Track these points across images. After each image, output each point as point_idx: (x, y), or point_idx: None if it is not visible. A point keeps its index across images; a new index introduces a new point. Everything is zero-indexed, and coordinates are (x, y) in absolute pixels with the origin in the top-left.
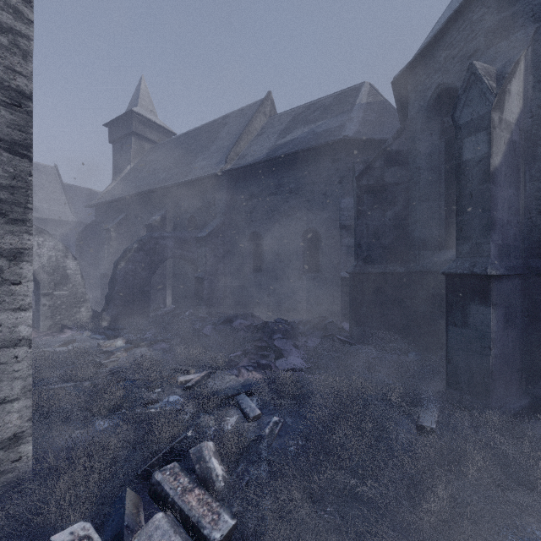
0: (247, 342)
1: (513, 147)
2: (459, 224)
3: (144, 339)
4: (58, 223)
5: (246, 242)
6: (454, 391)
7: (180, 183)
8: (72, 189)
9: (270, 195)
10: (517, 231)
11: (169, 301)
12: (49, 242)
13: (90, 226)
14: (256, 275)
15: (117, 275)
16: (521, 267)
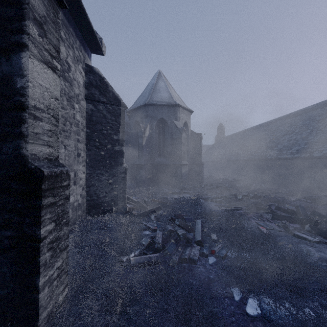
0: None
1: (147, 140)
2: (138, 154)
3: None
4: None
5: None
6: (137, 187)
7: None
8: None
9: None
10: (148, 156)
11: None
12: None
13: None
14: None
15: None
16: (148, 163)
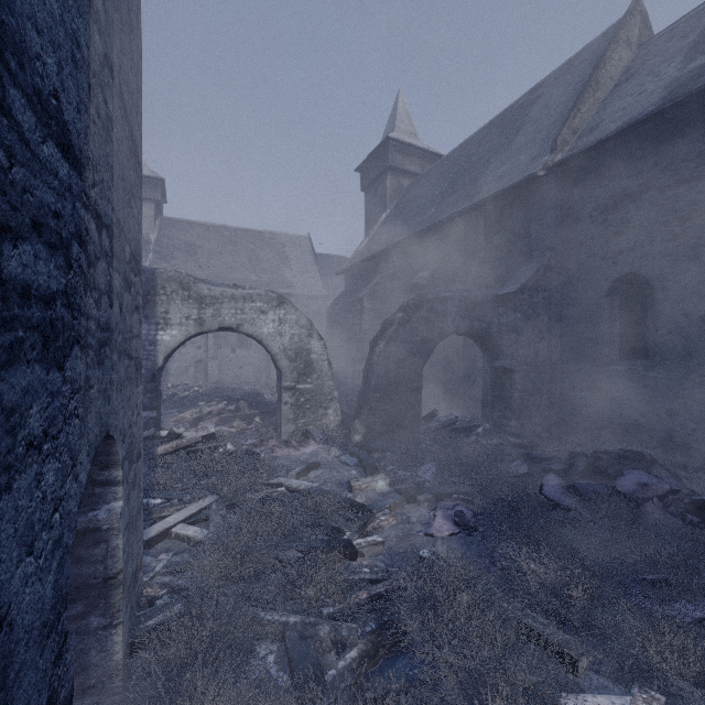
0: (704, 563)
1: None
2: None
3: (420, 483)
4: (310, 299)
5: (603, 297)
6: None
7: (462, 210)
8: (323, 259)
9: (678, 185)
10: None
11: (442, 402)
12: (291, 315)
13: (341, 298)
14: (629, 364)
15: (374, 362)
16: None
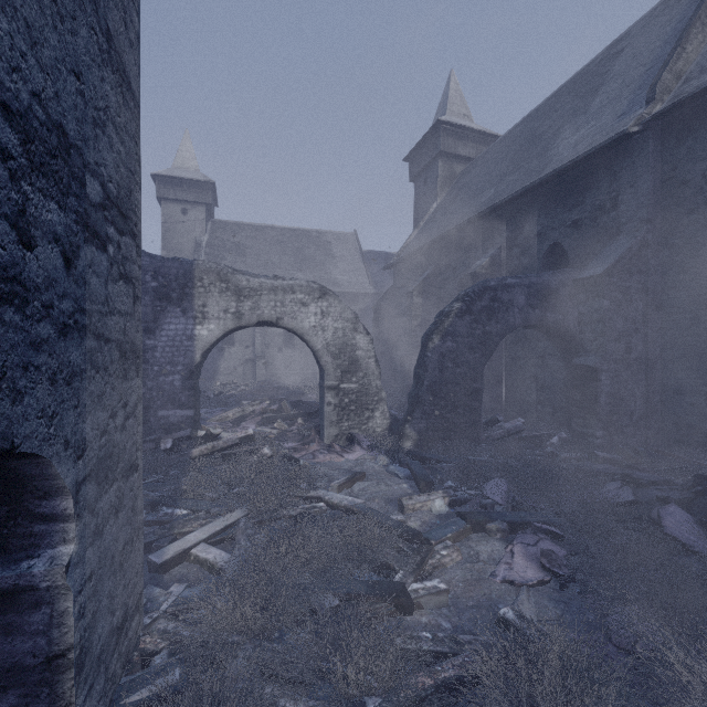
0: None
1: None
2: None
3: (488, 506)
4: (357, 297)
5: None
6: None
7: (529, 186)
8: (370, 256)
9: None
10: None
11: (504, 406)
12: (334, 307)
13: (388, 294)
14: None
15: (428, 359)
16: None
